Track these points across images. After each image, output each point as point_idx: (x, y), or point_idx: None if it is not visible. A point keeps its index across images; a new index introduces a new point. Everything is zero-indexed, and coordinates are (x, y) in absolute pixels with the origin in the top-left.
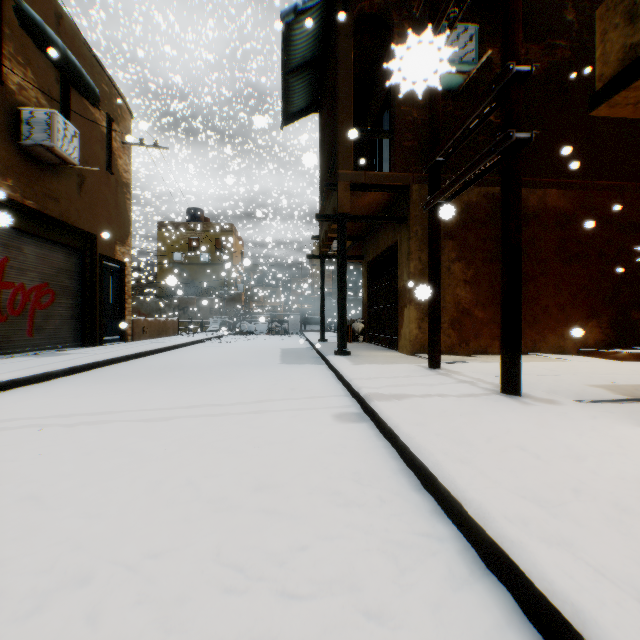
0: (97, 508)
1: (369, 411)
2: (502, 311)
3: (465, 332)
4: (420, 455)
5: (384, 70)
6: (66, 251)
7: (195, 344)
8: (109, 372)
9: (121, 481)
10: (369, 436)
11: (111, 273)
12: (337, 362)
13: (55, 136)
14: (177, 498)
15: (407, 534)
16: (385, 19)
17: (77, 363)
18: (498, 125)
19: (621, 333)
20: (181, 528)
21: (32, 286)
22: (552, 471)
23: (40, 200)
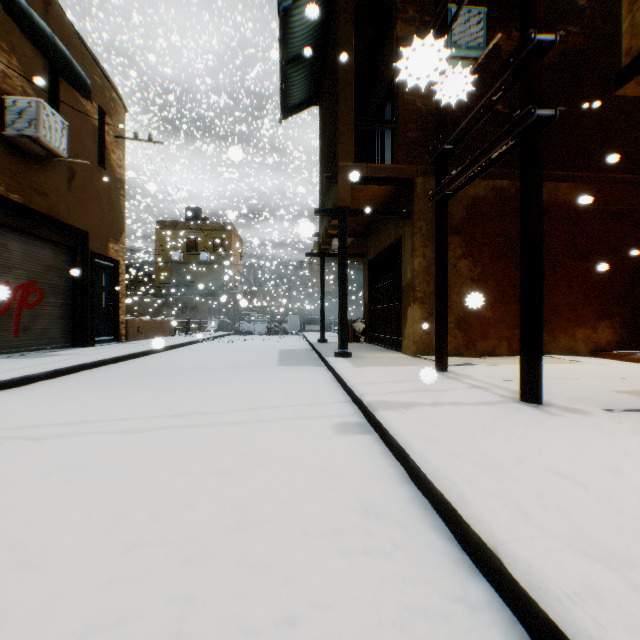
0: (36, 555)
1: (373, 421)
2: (521, 309)
3: (472, 332)
4: (439, 484)
5: (386, 60)
6: (55, 248)
7: (191, 345)
8: (96, 375)
9: (75, 515)
10: (374, 452)
11: (104, 271)
12: (337, 364)
13: (41, 126)
14: (139, 540)
15: (429, 599)
16: (388, 4)
17: (61, 365)
18: (506, 115)
19: (635, 333)
20: (136, 588)
21: (18, 284)
22: (609, 509)
23: (26, 194)
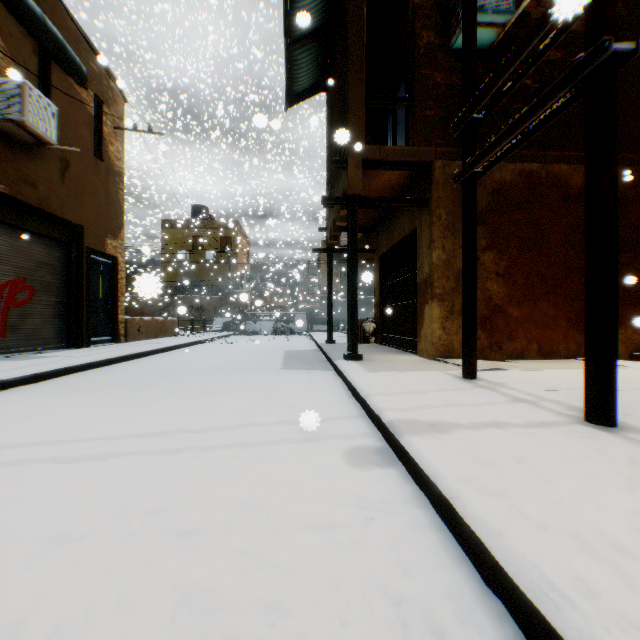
0: None
1: (397, 448)
2: (587, 304)
3: (497, 333)
4: (533, 593)
5: (399, 38)
6: (48, 243)
7: (194, 345)
8: (80, 379)
9: None
10: (403, 498)
11: (101, 268)
12: (348, 369)
13: (26, 110)
14: None
15: None
16: None
17: (42, 369)
18: (536, 91)
19: None
20: None
21: (5, 281)
22: None
23: (13, 184)
